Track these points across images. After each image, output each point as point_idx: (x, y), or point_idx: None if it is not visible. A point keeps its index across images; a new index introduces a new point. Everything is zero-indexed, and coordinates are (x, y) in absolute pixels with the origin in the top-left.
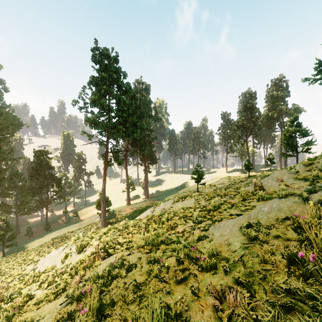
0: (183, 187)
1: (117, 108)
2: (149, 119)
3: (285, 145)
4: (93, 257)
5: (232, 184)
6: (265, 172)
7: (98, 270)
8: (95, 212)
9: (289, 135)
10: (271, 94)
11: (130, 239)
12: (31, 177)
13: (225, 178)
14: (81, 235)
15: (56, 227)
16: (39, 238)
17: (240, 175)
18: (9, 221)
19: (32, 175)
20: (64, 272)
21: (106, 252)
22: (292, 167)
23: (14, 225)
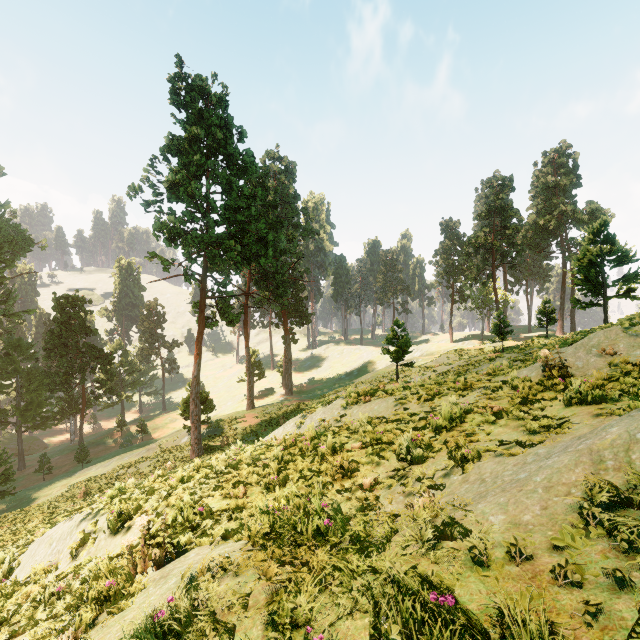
0: (363, 372)
1: (225, 203)
2: (293, 233)
3: (579, 283)
4: (130, 560)
5: (469, 365)
6: (537, 340)
7: (130, 613)
8: (184, 422)
9: (589, 260)
10: (543, 182)
11: (239, 502)
12: (48, 352)
13: (452, 354)
14: (133, 482)
15: (100, 454)
16: (64, 479)
17: (482, 346)
18: (6, 443)
19: (50, 348)
20: (64, 592)
21: (171, 544)
22: (635, 322)
23: (16, 450)
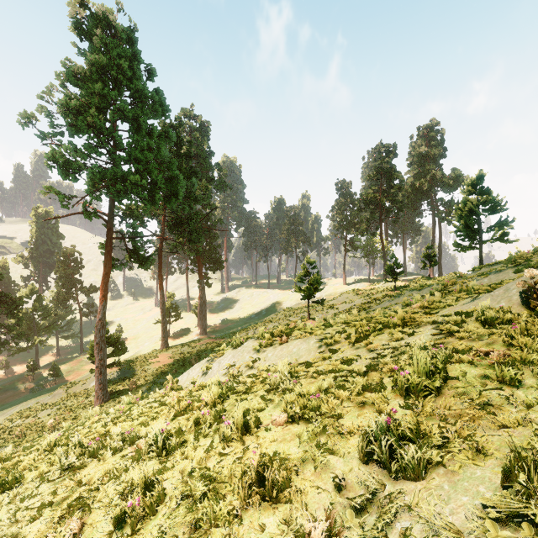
0: (270, 311)
1: (131, 138)
2: (207, 185)
3: (460, 229)
4: None
5: (371, 302)
6: (422, 280)
7: None
8: None
9: (469, 209)
10: (418, 151)
11: None
12: None
13: (351, 293)
14: None
15: (8, 400)
16: None
17: (375, 286)
18: None
19: None
20: None
21: None
22: None
23: None
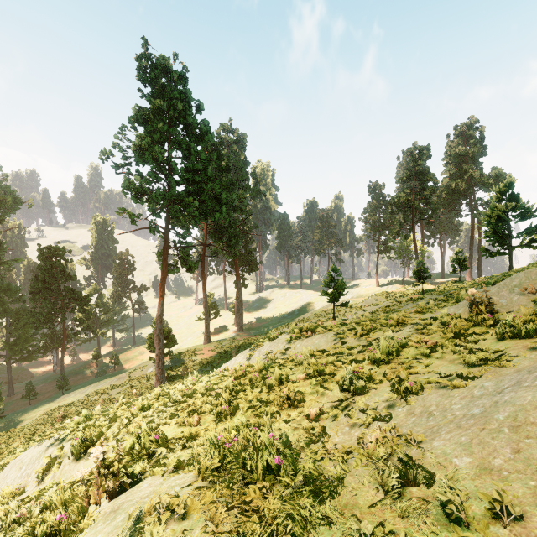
0: (303, 311)
1: (185, 165)
2: (243, 194)
3: (488, 235)
4: (83, 492)
5: (395, 305)
6: (451, 284)
7: None
8: (150, 355)
9: (497, 215)
10: (455, 151)
11: (193, 430)
12: (34, 295)
13: (379, 296)
14: (99, 409)
15: (79, 382)
16: (47, 404)
17: (405, 289)
18: None
19: (35, 291)
20: (24, 518)
21: (126, 473)
22: None
23: (7, 379)
